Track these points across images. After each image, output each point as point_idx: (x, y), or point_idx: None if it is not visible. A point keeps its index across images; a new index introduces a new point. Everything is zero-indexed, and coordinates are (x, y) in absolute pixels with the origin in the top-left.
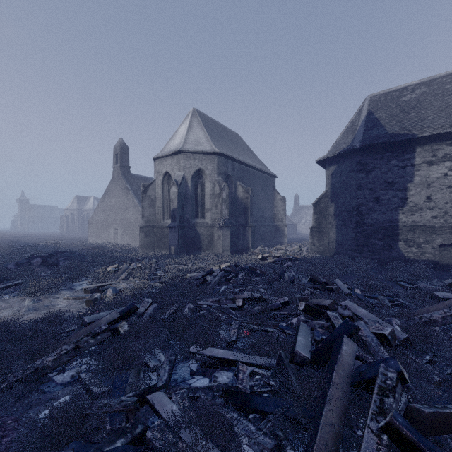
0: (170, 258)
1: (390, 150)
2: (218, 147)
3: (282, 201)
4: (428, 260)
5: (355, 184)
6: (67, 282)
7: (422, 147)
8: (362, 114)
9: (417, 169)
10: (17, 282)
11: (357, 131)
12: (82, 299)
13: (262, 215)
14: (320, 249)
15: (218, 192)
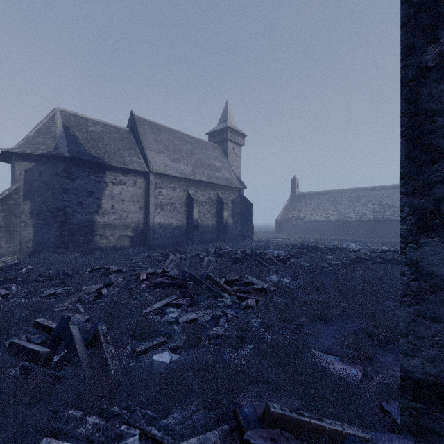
0: None
1: (90, 166)
2: None
3: None
4: (112, 247)
5: (61, 187)
6: None
7: (110, 172)
8: (58, 123)
9: (107, 186)
10: None
11: (59, 139)
12: None
13: None
14: (10, 251)
15: None
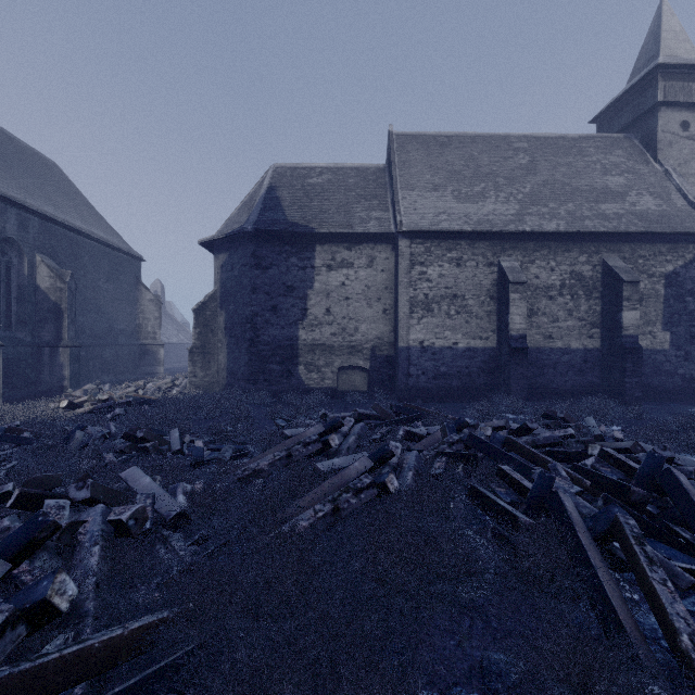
0: None
1: (289, 243)
2: None
3: (154, 303)
4: (328, 387)
5: (249, 285)
6: None
7: (322, 247)
8: (263, 186)
9: (317, 273)
10: None
11: (254, 208)
12: None
13: (109, 325)
14: (206, 382)
15: None
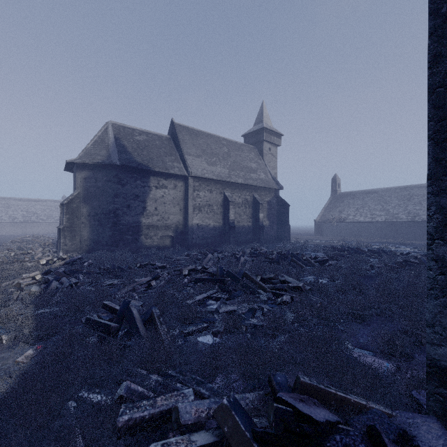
0: None
1: (136, 173)
2: None
3: None
4: (155, 246)
5: (113, 192)
6: None
7: (153, 177)
8: (110, 135)
9: (151, 190)
10: None
11: (111, 149)
12: None
13: None
14: (73, 248)
15: None
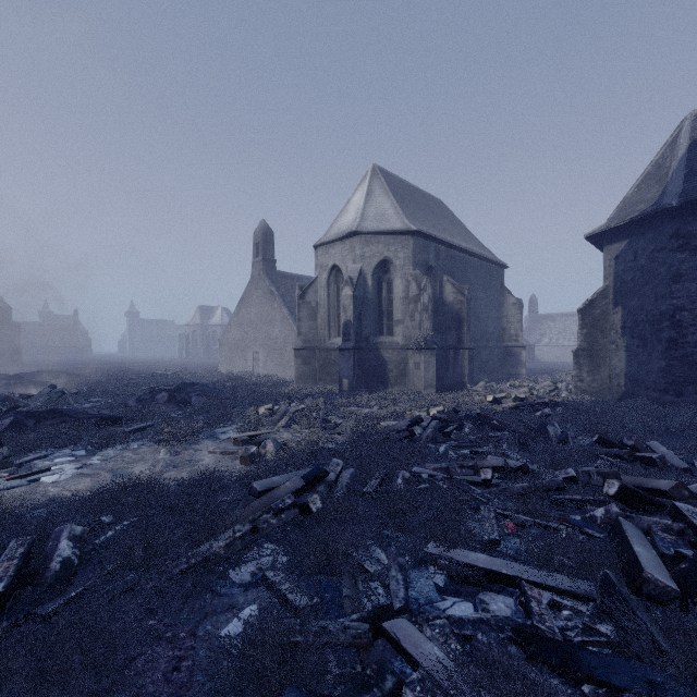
0: (343, 396)
1: None
2: (414, 222)
3: (516, 307)
4: None
5: (667, 273)
6: (206, 428)
7: None
8: (679, 146)
9: None
10: (144, 425)
11: (670, 177)
12: (233, 454)
13: (483, 329)
14: (594, 388)
15: (415, 294)
